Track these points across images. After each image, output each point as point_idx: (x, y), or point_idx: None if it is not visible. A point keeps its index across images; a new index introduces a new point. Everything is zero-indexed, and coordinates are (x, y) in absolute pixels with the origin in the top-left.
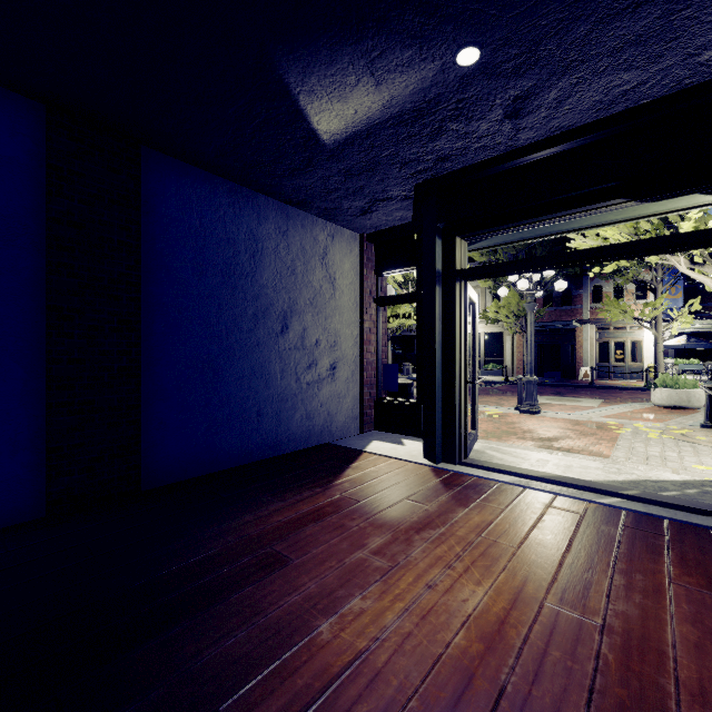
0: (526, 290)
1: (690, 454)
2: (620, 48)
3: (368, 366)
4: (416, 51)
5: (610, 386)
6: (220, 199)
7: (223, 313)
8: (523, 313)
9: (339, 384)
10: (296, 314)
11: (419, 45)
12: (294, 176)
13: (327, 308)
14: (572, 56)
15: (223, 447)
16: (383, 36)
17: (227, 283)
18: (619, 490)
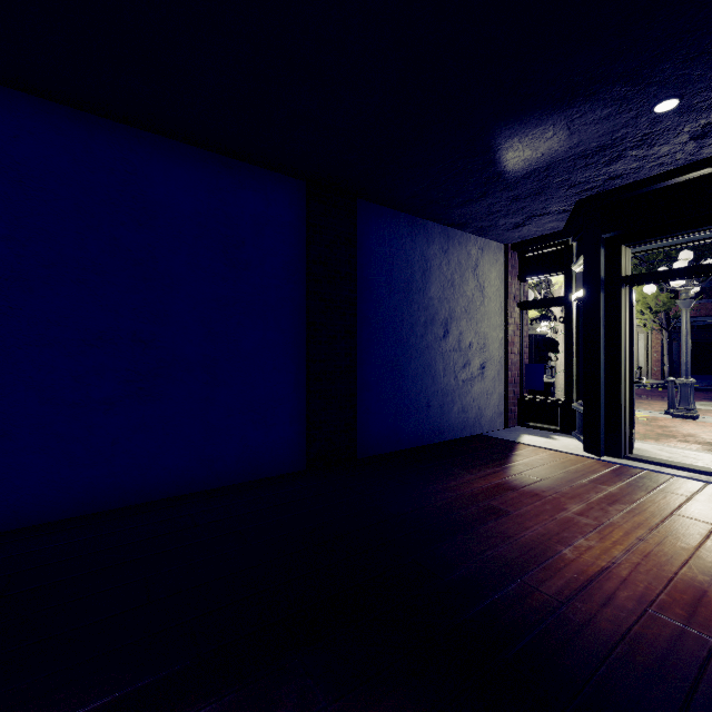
0: (680, 286)
1: None
2: None
3: (512, 366)
4: (615, 108)
5: None
6: (402, 230)
7: (404, 322)
8: (663, 308)
9: (487, 382)
10: (454, 320)
11: (620, 104)
12: (465, 205)
13: (478, 314)
14: None
15: (404, 431)
16: (588, 104)
17: (406, 297)
18: None
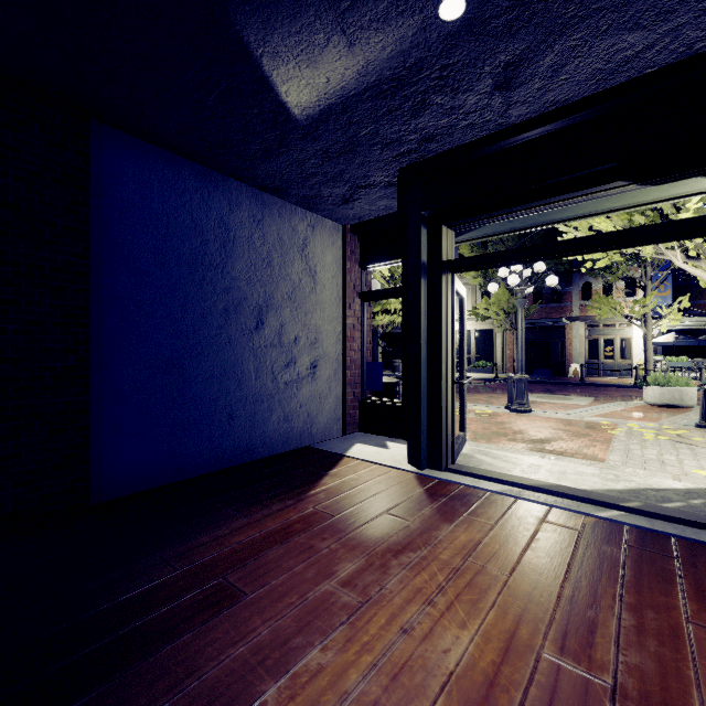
0: (517, 286)
1: (689, 457)
2: (626, 1)
3: (352, 364)
4: (392, 2)
5: (600, 383)
6: (186, 183)
7: (189, 307)
8: (513, 310)
9: (321, 383)
10: (272, 309)
11: None
12: (266, 158)
13: (307, 303)
14: (571, 10)
15: (189, 454)
16: None
17: (194, 274)
18: (619, 501)
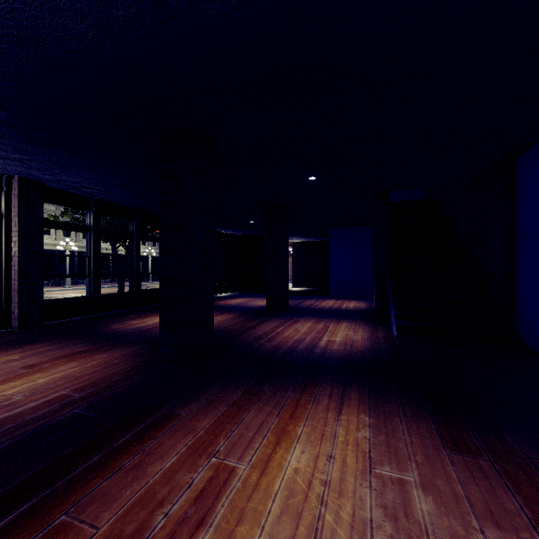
0: None
1: None
2: None
3: None
4: None
5: None
6: None
7: None
8: None
9: None
10: None
11: None
12: None
13: None
14: None
15: None
16: None
17: None
18: None
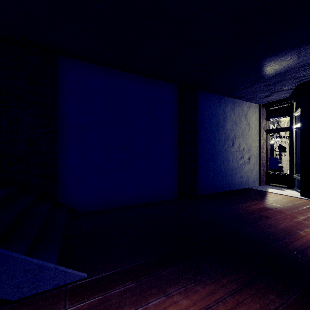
0: None
1: None
2: None
3: (262, 158)
4: None
5: None
6: (215, 101)
7: (215, 139)
8: None
9: (251, 165)
10: (236, 138)
11: None
12: (243, 89)
13: (247, 135)
14: None
15: (215, 185)
16: (309, 45)
17: (217, 129)
18: None
